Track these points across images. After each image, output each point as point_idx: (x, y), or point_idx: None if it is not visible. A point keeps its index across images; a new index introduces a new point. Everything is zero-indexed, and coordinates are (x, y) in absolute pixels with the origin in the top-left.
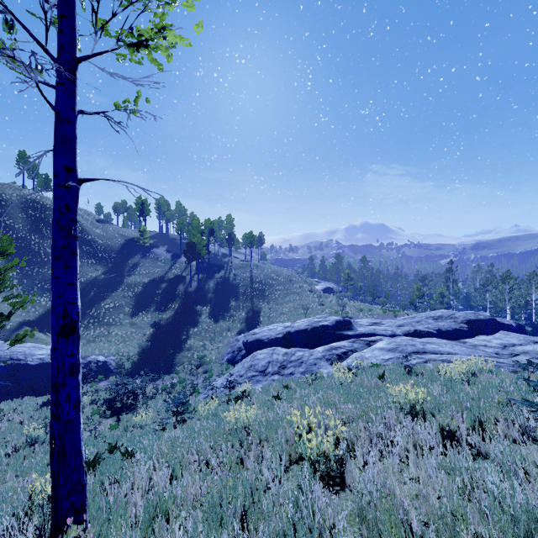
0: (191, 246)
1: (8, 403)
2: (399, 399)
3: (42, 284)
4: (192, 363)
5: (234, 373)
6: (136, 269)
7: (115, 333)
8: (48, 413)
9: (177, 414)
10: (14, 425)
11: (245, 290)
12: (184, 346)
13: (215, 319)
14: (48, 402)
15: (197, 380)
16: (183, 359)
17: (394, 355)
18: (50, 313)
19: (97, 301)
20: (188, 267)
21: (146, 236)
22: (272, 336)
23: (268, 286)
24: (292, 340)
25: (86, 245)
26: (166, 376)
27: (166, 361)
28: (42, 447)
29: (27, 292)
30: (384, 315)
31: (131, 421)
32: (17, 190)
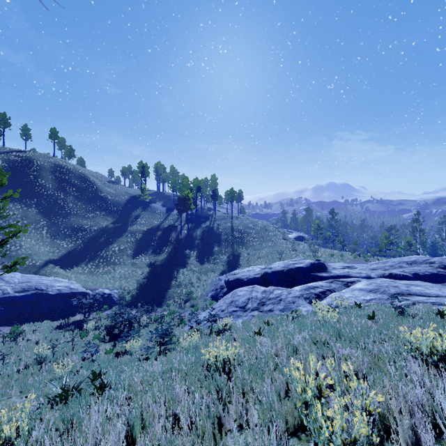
0: (181, 200)
1: (30, 325)
2: (422, 348)
3: (65, 231)
4: (181, 298)
5: (216, 308)
6: (138, 220)
7: (119, 271)
8: (59, 335)
9: (160, 345)
10: (30, 345)
11: (227, 237)
12: (175, 283)
13: (201, 262)
14: (61, 326)
15: (185, 313)
16: (174, 294)
17: (376, 296)
18: (70, 254)
19: (106, 245)
20: (179, 218)
21: (146, 193)
22: (251, 276)
23: (246, 234)
24: (270, 280)
25: (99, 201)
26: (159, 308)
27: (160, 295)
28: (47, 366)
29: (53, 237)
30: (355, 260)
31: (124, 347)
32: (49, 158)
